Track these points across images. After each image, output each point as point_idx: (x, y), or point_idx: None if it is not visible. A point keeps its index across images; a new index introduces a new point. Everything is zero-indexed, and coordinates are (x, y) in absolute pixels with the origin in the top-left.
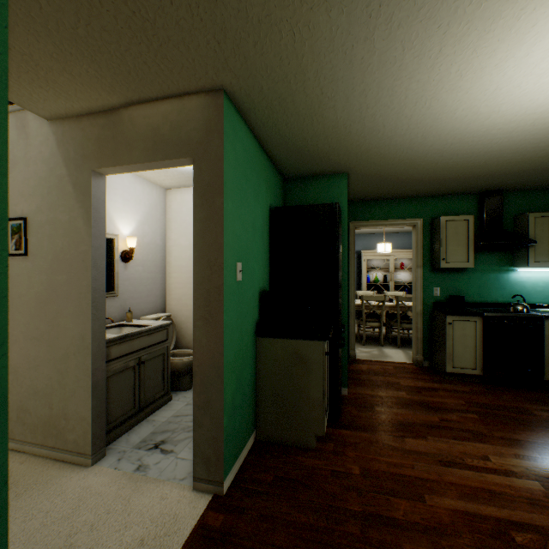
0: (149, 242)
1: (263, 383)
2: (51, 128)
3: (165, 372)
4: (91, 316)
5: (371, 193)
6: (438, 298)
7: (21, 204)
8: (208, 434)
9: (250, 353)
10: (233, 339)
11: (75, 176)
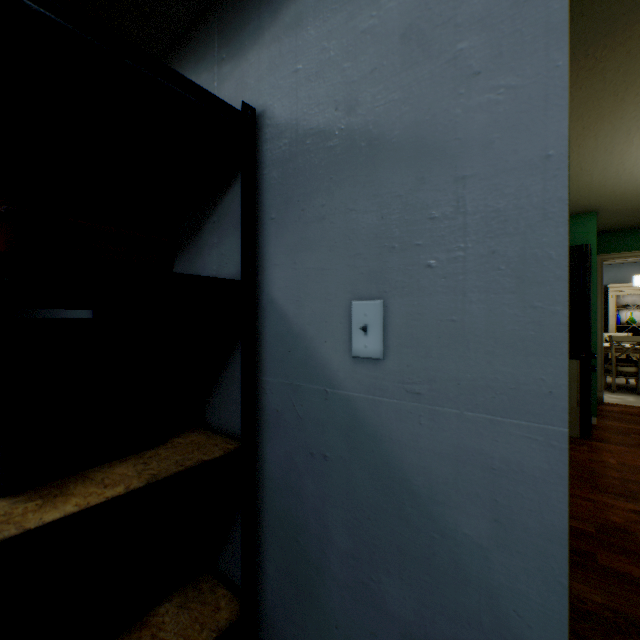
0: None
1: None
2: None
3: None
4: None
5: (624, 224)
6: None
7: None
8: None
9: None
10: None
11: None
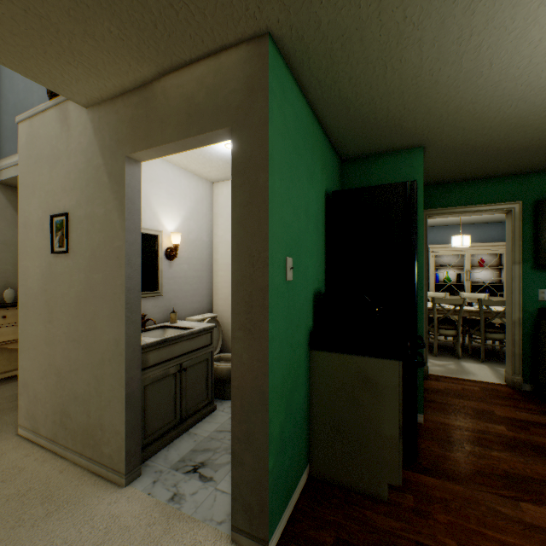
0: (195, 238)
1: (319, 408)
2: (88, 116)
3: (209, 379)
4: (125, 319)
5: (450, 173)
6: (545, 303)
7: (63, 200)
8: (250, 476)
9: (302, 370)
10: (282, 354)
11: (110, 164)
